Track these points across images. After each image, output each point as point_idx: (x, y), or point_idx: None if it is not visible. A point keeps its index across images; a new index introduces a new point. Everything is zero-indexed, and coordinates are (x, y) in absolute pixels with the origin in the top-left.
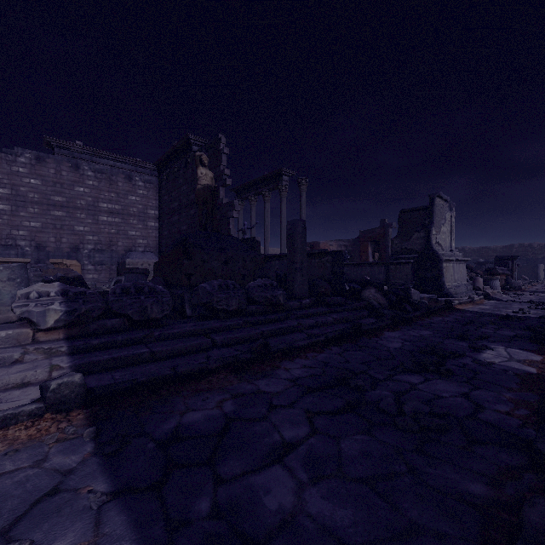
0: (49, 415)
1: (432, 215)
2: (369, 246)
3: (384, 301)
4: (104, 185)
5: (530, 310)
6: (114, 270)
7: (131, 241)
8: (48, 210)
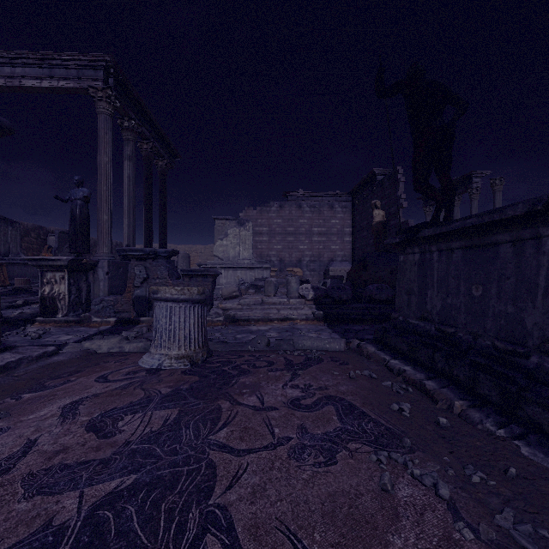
0: (315, 320)
1: None
2: None
3: None
4: (315, 215)
5: None
6: (321, 275)
7: (332, 253)
8: (285, 237)
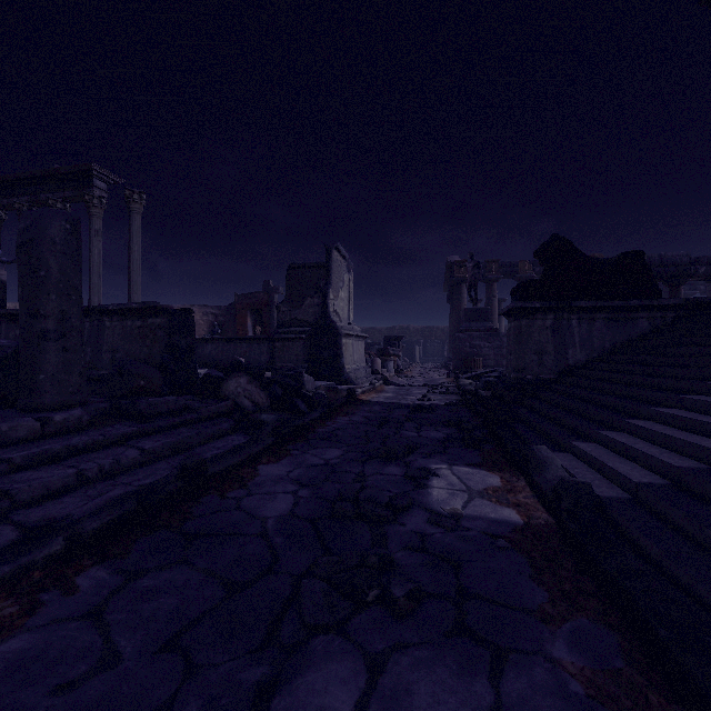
0: None
1: (329, 273)
2: (248, 317)
3: (263, 399)
4: None
5: (430, 395)
6: None
7: None
8: None
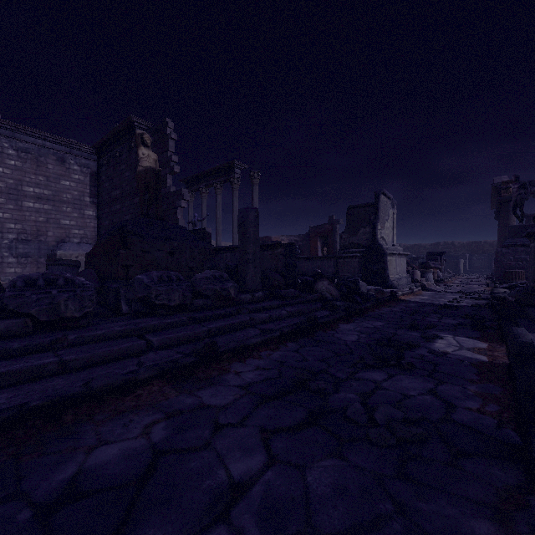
0: None
1: (377, 211)
2: (318, 241)
3: (337, 293)
4: (29, 166)
5: (461, 299)
6: (43, 263)
7: (64, 231)
8: None
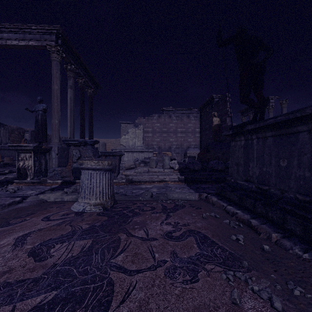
0: (179, 182)
1: None
2: None
3: None
4: (179, 121)
5: None
6: (182, 155)
7: (189, 143)
8: (161, 134)
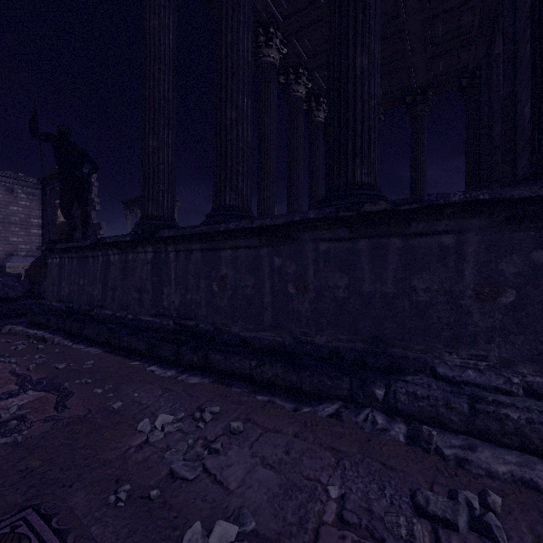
0: None
1: None
2: None
3: None
4: None
5: None
6: None
7: (13, 246)
8: None
